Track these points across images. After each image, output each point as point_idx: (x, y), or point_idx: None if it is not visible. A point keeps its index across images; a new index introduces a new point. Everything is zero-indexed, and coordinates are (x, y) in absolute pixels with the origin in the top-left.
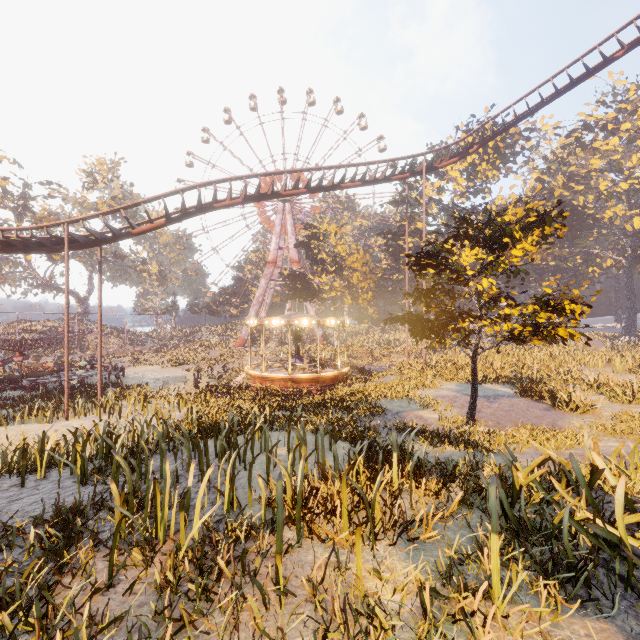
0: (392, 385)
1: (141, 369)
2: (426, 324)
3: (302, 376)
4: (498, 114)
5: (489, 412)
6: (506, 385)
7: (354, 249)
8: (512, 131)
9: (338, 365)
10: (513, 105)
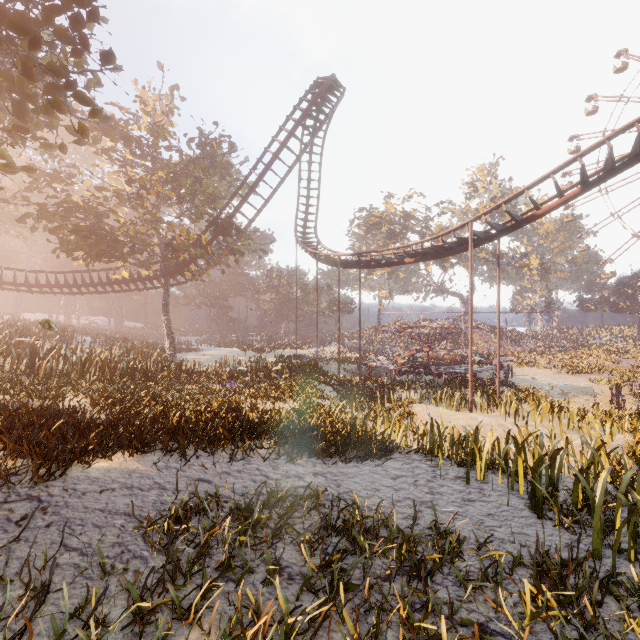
0: None
1: (528, 371)
2: None
3: None
4: None
5: None
6: None
7: None
8: None
9: None
10: None
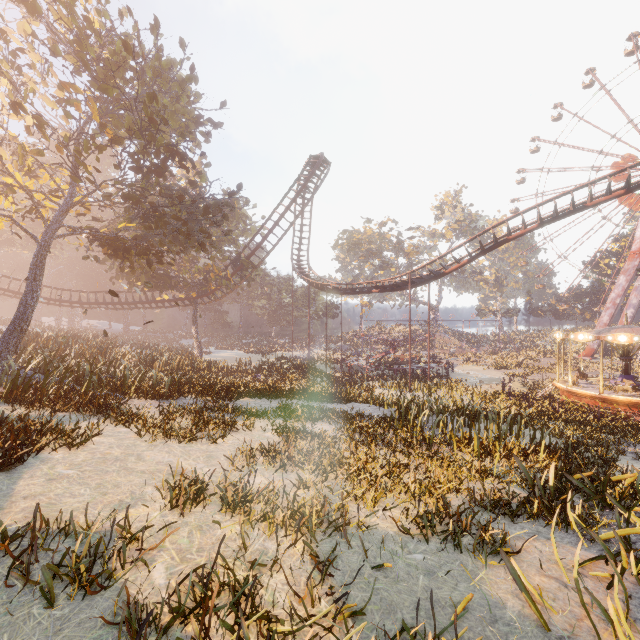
0: None
1: (468, 368)
2: None
3: (617, 398)
4: None
5: None
6: None
7: None
8: None
9: None
10: None
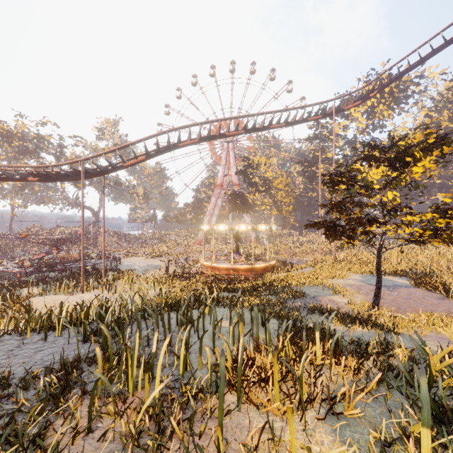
0: (309, 275)
1: (131, 259)
2: (338, 228)
3: (241, 267)
4: (394, 64)
5: (390, 299)
6: (403, 277)
7: (279, 174)
8: (405, 79)
9: (267, 259)
10: (407, 56)
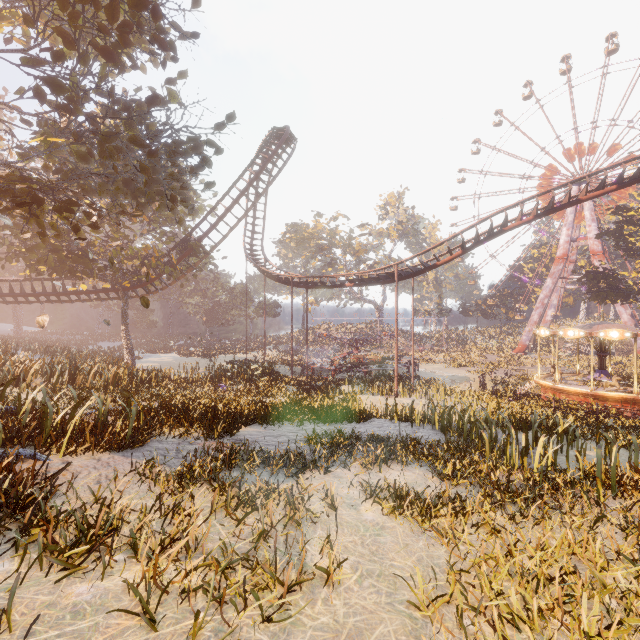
0: None
1: (429, 366)
2: None
3: (609, 394)
4: None
5: None
6: None
7: None
8: None
9: None
10: None
